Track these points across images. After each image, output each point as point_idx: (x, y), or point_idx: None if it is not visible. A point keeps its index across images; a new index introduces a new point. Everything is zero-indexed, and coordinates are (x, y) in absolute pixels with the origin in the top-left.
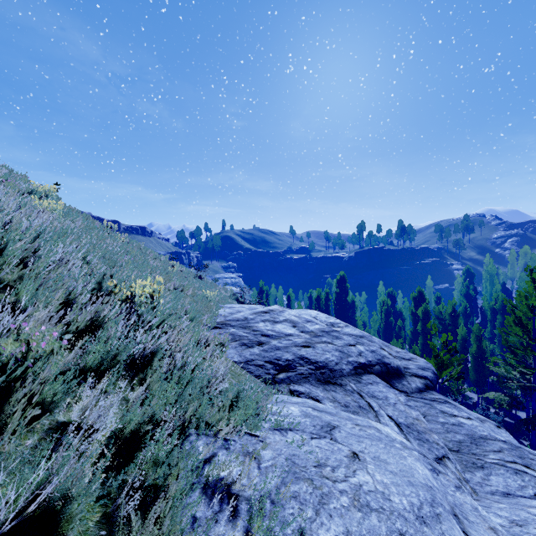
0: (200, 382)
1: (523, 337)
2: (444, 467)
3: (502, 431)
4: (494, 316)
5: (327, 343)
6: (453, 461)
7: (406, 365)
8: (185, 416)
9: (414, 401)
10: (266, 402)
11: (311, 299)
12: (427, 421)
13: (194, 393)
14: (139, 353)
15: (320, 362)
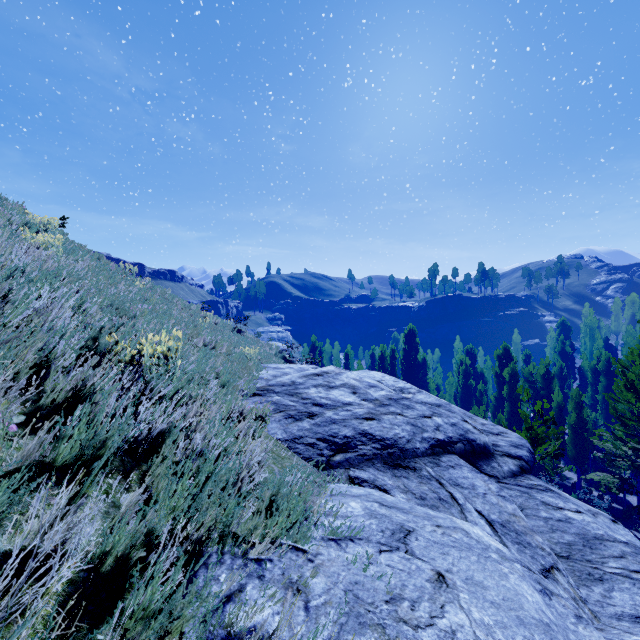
0: (227, 474)
1: (636, 404)
2: (554, 583)
3: (619, 527)
4: (596, 378)
5: (396, 415)
6: (564, 572)
7: (495, 441)
8: (200, 531)
9: (508, 489)
10: (318, 499)
11: (374, 357)
12: (526, 516)
13: (216, 494)
14: (143, 434)
15: (387, 439)
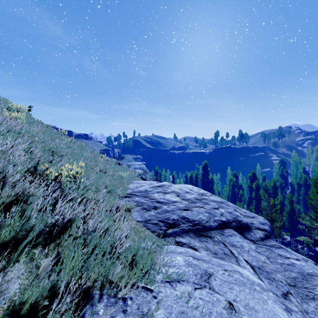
0: (107, 244)
1: None
2: (289, 302)
3: None
4: (299, 188)
5: (200, 207)
6: (294, 295)
7: (251, 221)
8: (87, 283)
9: (260, 247)
10: (159, 257)
11: (187, 177)
12: (270, 262)
13: (98, 258)
14: (58, 221)
15: (196, 220)
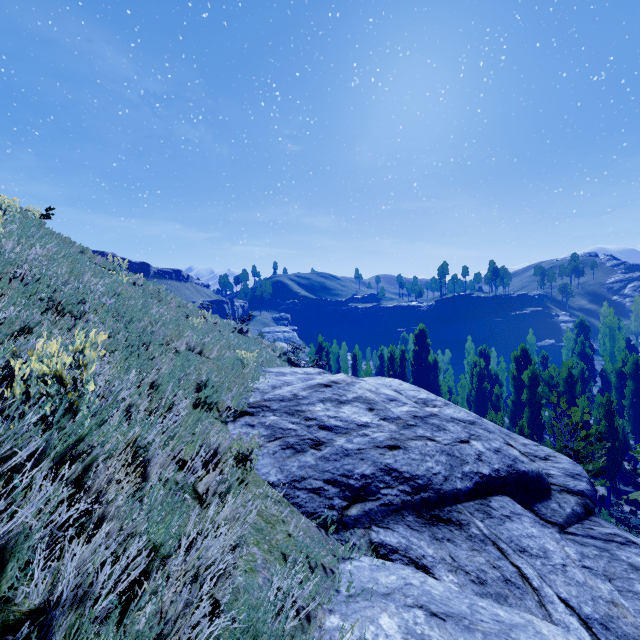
0: None
1: None
2: None
3: None
4: (621, 381)
5: (426, 440)
6: None
7: (545, 469)
8: None
9: (581, 545)
10: None
11: (383, 358)
12: (618, 593)
13: None
14: None
15: (418, 476)
